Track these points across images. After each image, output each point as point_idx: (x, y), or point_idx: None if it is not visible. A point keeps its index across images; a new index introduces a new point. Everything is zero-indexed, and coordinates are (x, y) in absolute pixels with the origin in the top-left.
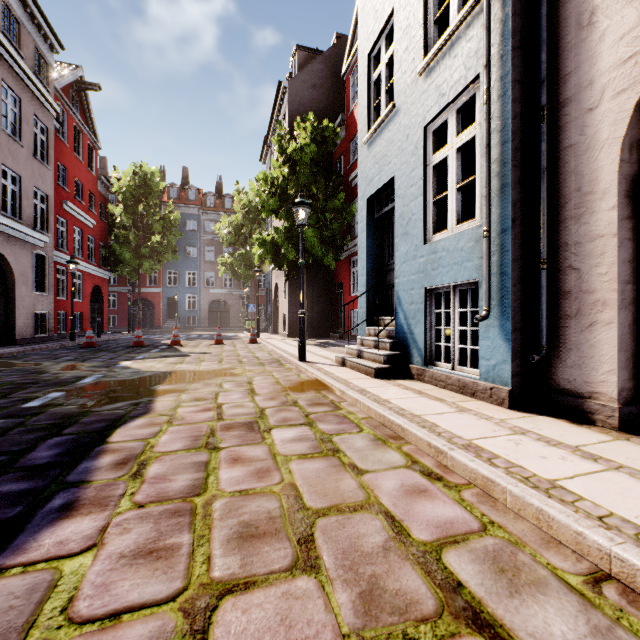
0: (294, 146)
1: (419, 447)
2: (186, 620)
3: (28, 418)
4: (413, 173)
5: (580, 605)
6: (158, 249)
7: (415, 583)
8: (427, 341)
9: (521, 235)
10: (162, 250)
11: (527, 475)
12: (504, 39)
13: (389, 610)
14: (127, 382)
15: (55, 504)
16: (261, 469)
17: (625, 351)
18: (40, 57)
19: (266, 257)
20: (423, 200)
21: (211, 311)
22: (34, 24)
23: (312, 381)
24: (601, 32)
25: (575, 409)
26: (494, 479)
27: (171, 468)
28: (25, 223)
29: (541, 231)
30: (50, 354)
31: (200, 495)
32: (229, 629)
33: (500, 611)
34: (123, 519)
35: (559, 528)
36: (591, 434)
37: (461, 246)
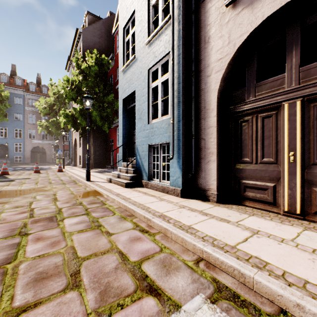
0: (85, 65)
1: (140, 219)
2: None
3: None
4: (143, 90)
5: (190, 272)
6: None
7: (127, 280)
8: (149, 169)
9: (185, 124)
10: None
11: (181, 225)
12: (179, 39)
13: (113, 296)
14: None
15: None
16: (54, 241)
17: (219, 172)
18: None
19: (68, 124)
20: (148, 103)
21: (33, 153)
22: None
23: (92, 191)
24: (211, 46)
25: (203, 195)
26: (168, 228)
27: None
28: None
29: (192, 123)
30: None
31: (11, 263)
32: None
33: (161, 283)
34: None
35: (188, 244)
36: (207, 205)
37: (163, 126)
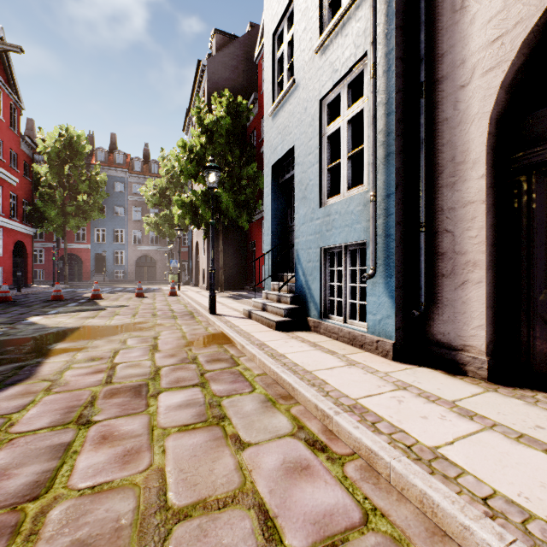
0: (211, 118)
1: (307, 408)
2: None
3: None
4: (310, 142)
5: None
6: (84, 208)
7: None
8: (322, 296)
9: (403, 200)
10: (88, 209)
11: (410, 443)
12: (388, 19)
13: None
14: (24, 341)
15: None
16: (130, 450)
17: (492, 308)
18: None
19: (186, 217)
20: (319, 167)
21: (138, 266)
22: None
23: (218, 334)
24: (472, 15)
25: (449, 360)
26: (377, 452)
27: (19, 456)
28: None
29: (420, 197)
30: None
31: (38, 498)
32: None
33: None
34: None
35: (444, 517)
36: (464, 386)
37: (351, 209)
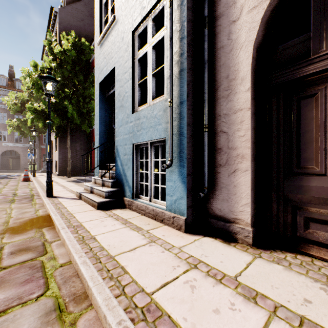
0: (59, 49)
1: (98, 315)
2: None
3: None
4: (126, 63)
5: None
6: None
7: None
8: (135, 181)
9: (192, 107)
10: None
11: None
12: None
13: None
14: None
15: None
16: None
17: (254, 189)
18: None
19: (38, 121)
20: (132, 82)
21: (3, 158)
22: None
23: (44, 216)
24: None
25: (225, 230)
26: None
27: None
28: None
29: (204, 105)
30: None
31: None
32: None
33: None
34: None
35: None
36: (239, 254)
37: (155, 114)
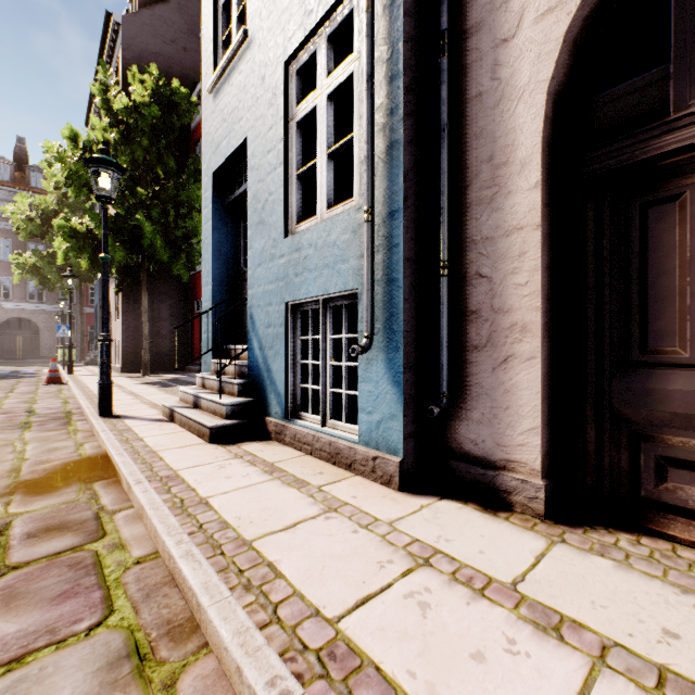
0: (125, 102)
1: (223, 667)
2: None
3: None
4: (271, 132)
5: None
6: None
7: None
8: (290, 382)
9: (415, 223)
10: None
11: None
12: None
13: None
14: None
15: None
16: None
17: (548, 398)
18: None
19: (80, 256)
20: (284, 172)
21: (4, 335)
22: None
23: (96, 458)
24: None
25: (486, 486)
26: None
27: None
28: None
29: (441, 218)
30: None
31: None
32: None
33: None
34: None
35: None
36: (517, 537)
37: (334, 239)
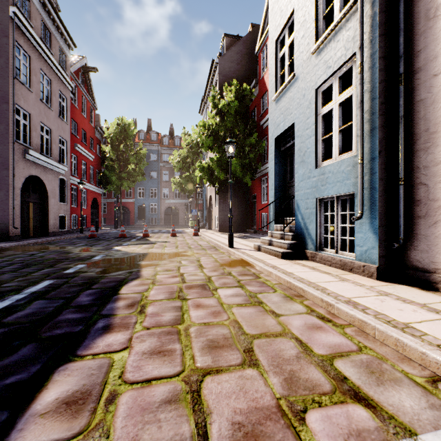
0: (223, 103)
1: (315, 302)
2: (187, 385)
3: (69, 279)
4: (308, 120)
5: (423, 393)
6: (133, 174)
7: (317, 376)
8: (318, 234)
9: (385, 162)
10: (135, 174)
11: (389, 320)
12: (373, 29)
13: (303, 388)
14: (121, 259)
15: (99, 325)
16: (215, 311)
17: None
18: (62, 53)
19: (204, 178)
20: (315, 138)
21: (166, 214)
22: (59, 32)
23: (239, 260)
24: None
25: (424, 280)
26: (366, 321)
27: (160, 309)
28: (54, 159)
29: (399, 159)
30: (70, 242)
31: (181, 324)
32: (211, 391)
33: (371, 392)
34: (139, 335)
35: (410, 350)
36: (435, 297)
37: (342, 169)
